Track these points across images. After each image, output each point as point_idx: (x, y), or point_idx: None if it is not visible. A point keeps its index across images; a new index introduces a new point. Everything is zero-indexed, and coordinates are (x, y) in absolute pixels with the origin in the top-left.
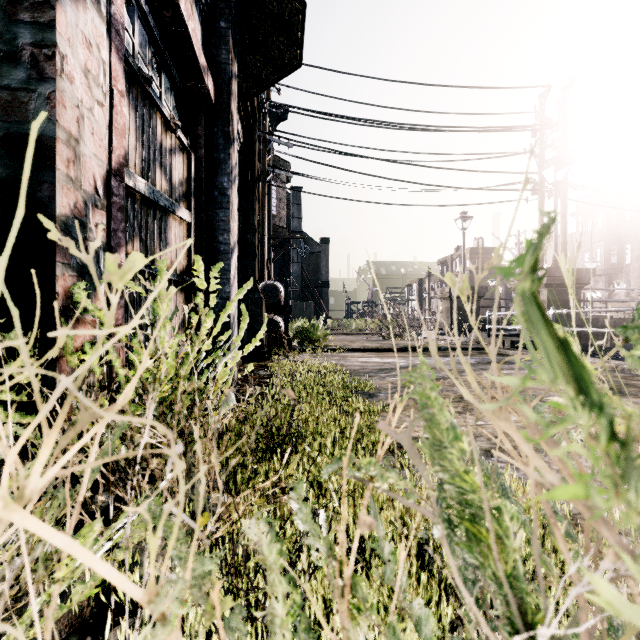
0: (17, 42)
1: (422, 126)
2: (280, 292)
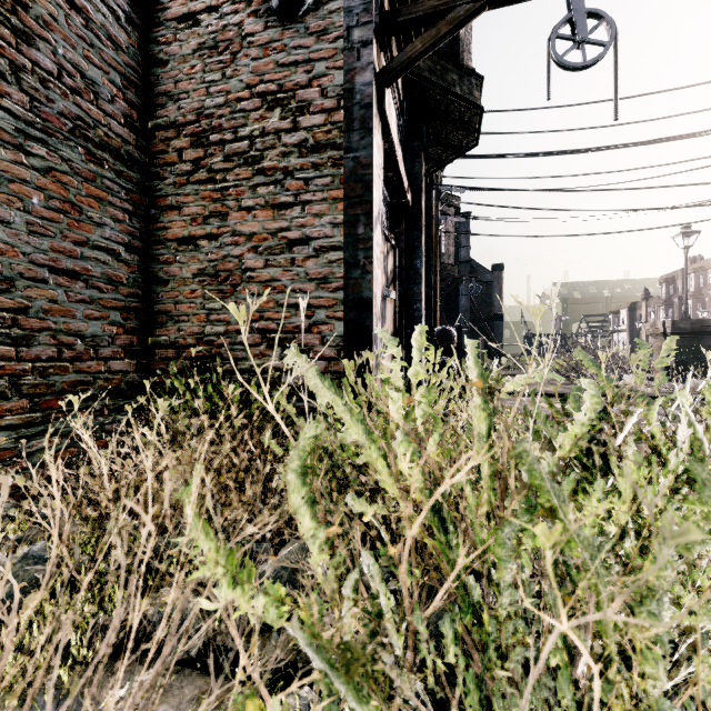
0: (358, 258)
1: (616, 146)
2: (453, 337)
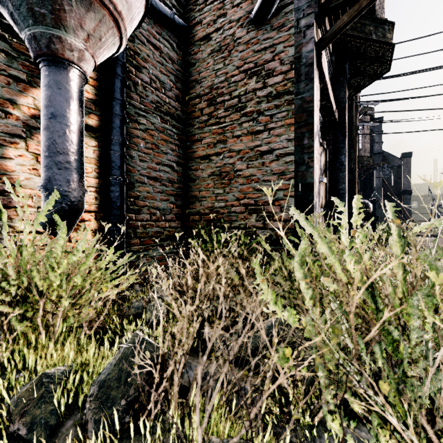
0: (303, 159)
1: None
2: (369, 207)
